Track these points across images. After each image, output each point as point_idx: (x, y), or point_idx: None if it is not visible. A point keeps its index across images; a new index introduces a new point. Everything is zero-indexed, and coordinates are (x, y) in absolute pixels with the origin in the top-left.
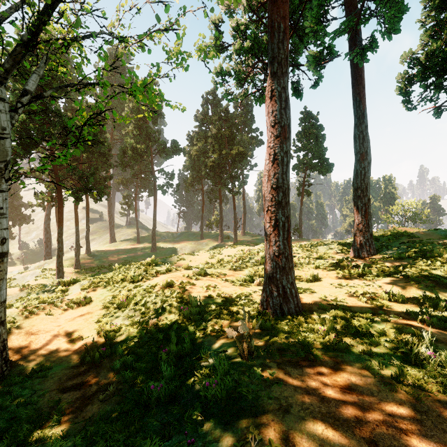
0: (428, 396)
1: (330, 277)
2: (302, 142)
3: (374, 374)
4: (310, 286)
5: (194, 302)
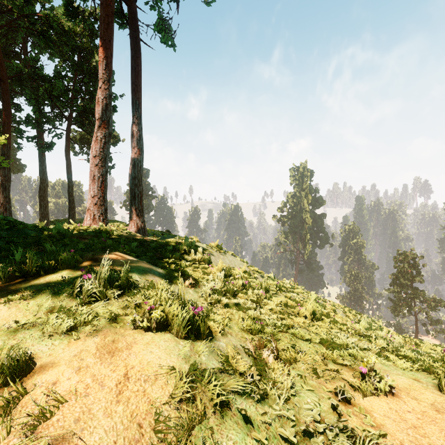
0: None
1: None
2: None
3: None
4: None
5: None
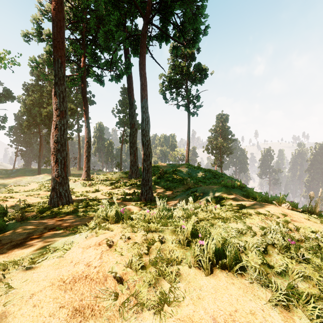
0: (89, 217)
1: (107, 189)
2: (122, 107)
3: (78, 215)
4: (91, 194)
5: (1, 207)
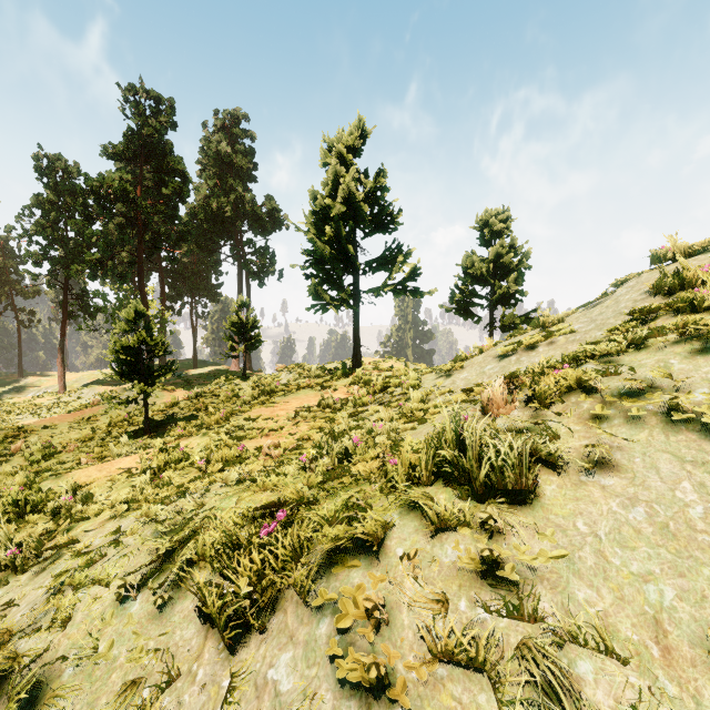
0: None
1: None
2: None
3: None
4: None
5: None
